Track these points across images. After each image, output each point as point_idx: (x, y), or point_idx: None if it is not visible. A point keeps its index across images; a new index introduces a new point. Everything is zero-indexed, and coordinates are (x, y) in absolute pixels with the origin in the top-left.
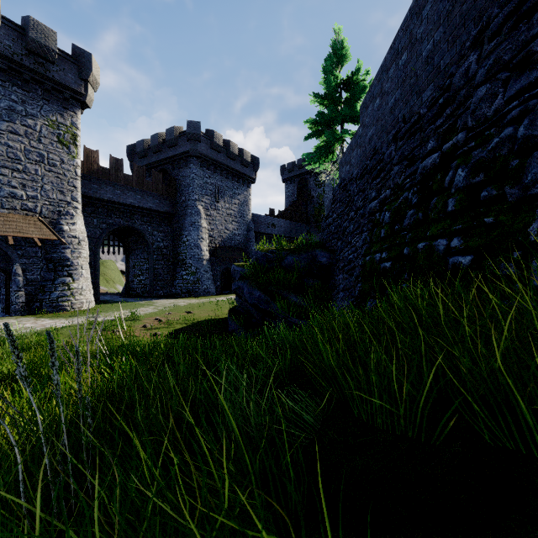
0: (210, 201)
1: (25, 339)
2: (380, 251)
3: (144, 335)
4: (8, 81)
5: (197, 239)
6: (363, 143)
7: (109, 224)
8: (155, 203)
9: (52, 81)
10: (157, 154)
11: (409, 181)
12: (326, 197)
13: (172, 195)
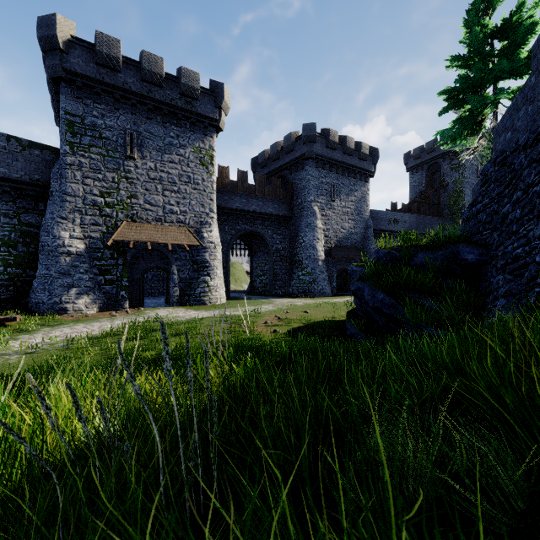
0: (325, 201)
1: (178, 325)
2: None
3: (265, 331)
4: (168, 122)
5: (312, 239)
6: (538, 95)
7: (237, 230)
8: (274, 207)
9: (196, 115)
10: (276, 162)
11: None
12: (466, 181)
13: (289, 199)
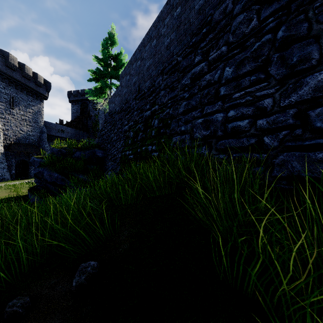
0: (5, 107)
1: None
2: (129, 150)
3: None
4: None
5: None
6: (121, 95)
7: None
8: None
9: None
10: None
11: (141, 120)
12: (100, 117)
13: None
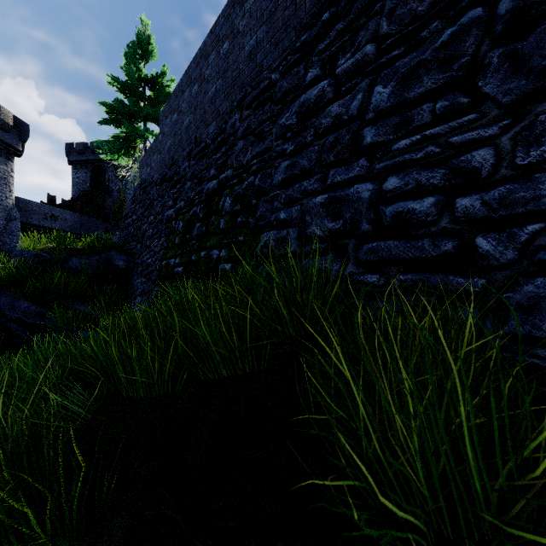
0: None
1: None
2: (175, 257)
3: None
4: None
5: None
6: (163, 150)
7: None
8: None
9: None
10: None
11: (198, 198)
12: (129, 193)
13: None
